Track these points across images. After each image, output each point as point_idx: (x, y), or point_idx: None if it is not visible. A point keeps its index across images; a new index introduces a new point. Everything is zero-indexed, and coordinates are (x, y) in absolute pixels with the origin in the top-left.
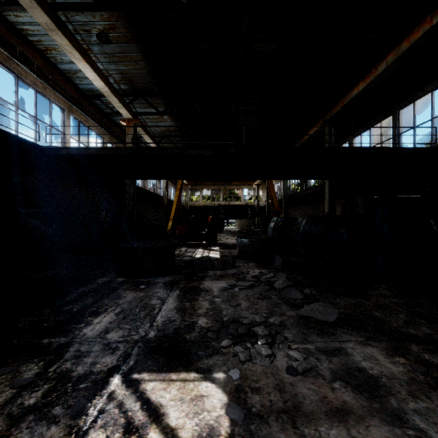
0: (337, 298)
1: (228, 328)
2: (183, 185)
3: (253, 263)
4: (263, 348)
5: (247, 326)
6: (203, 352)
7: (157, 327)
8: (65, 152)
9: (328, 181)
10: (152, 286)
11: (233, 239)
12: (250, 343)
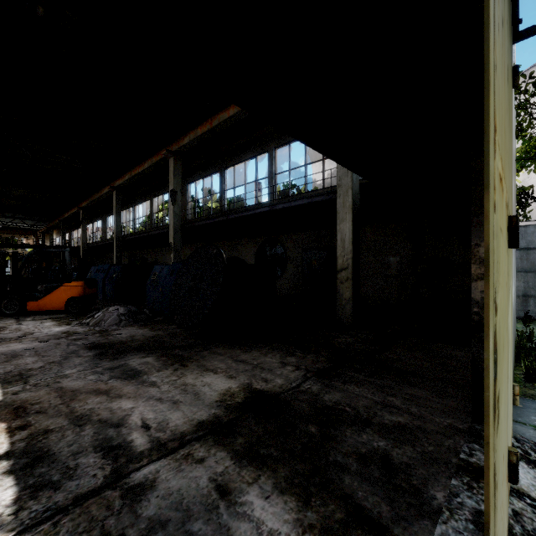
0: None
1: None
2: None
3: None
4: None
5: None
6: None
7: None
8: None
9: None
10: None
11: None
12: None
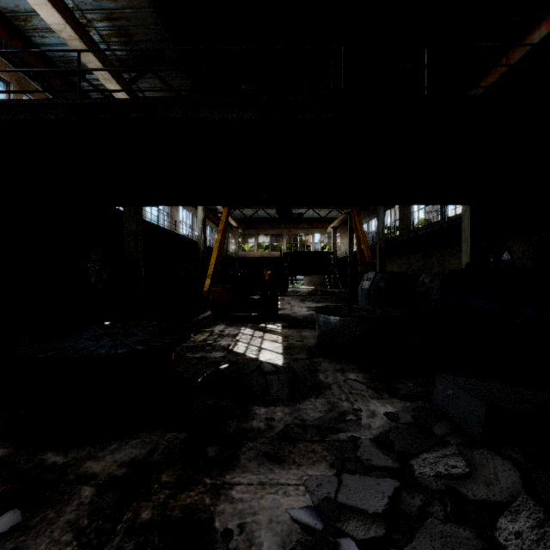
0: None
1: None
2: (232, 228)
3: (357, 374)
4: None
5: None
6: None
7: None
8: None
9: (469, 209)
10: (46, 512)
11: (302, 306)
12: None
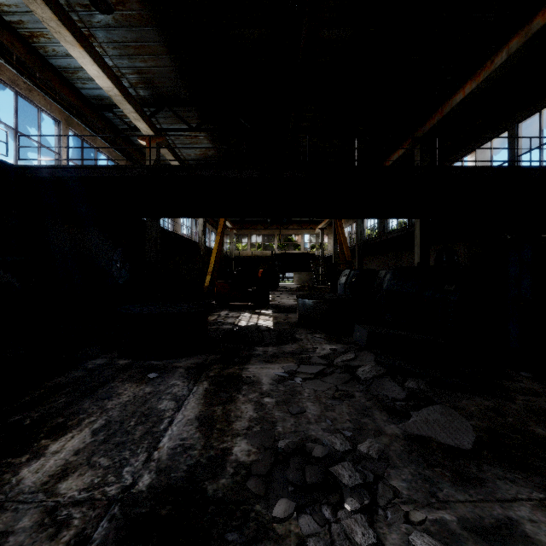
0: (462, 398)
1: (286, 465)
2: (227, 229)
3: (320, 335)
4: (357, 525)
5: (320, 462)
6: (237, 533)
7: (157, 463)
8: (47, 174)
9: (419, 220)
10: (167, 374)
11: (290, 298)
12: (330, 506)
